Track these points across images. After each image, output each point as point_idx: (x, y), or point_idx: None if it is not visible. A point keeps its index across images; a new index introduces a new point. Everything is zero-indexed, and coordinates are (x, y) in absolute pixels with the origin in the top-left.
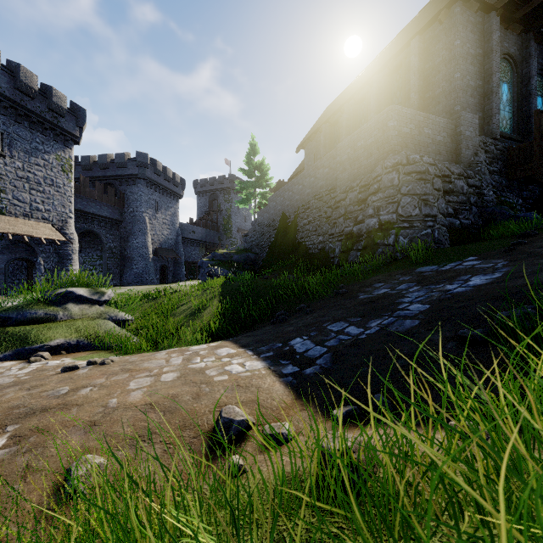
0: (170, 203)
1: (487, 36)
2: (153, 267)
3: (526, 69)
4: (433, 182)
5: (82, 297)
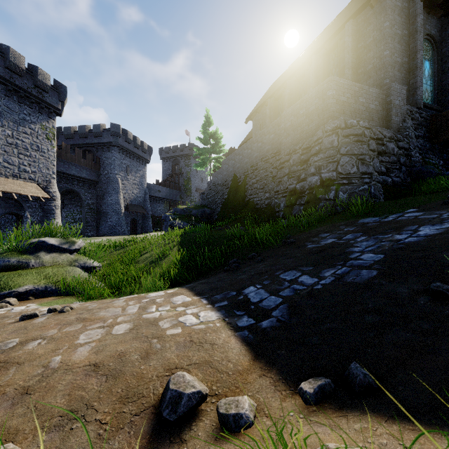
0: (139, 166)
1: (412, 18)
2: (124, 221)
3: (445, 48)
4: (368, 144)
5: (54, 246)
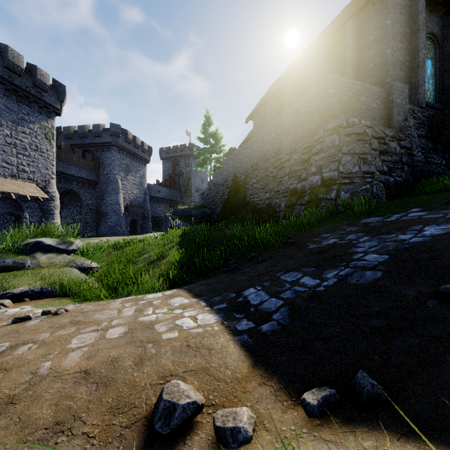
0: (139, 167)
1: (414, 17)
2: (124, 221)
3: (447, 47)
4: (370, 143)
5: (51, 246)
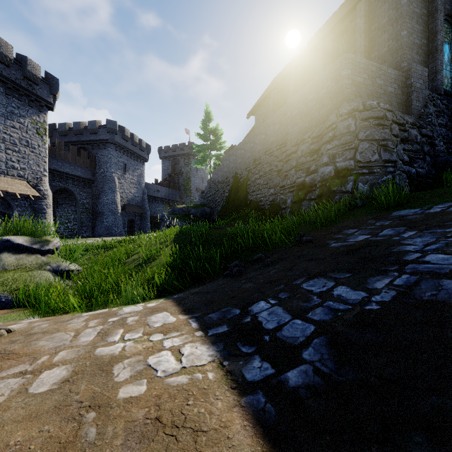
0: (137, 165)
1: None
2: (121, 221)
3: None
4: (391, 128)
5: (21, 246)
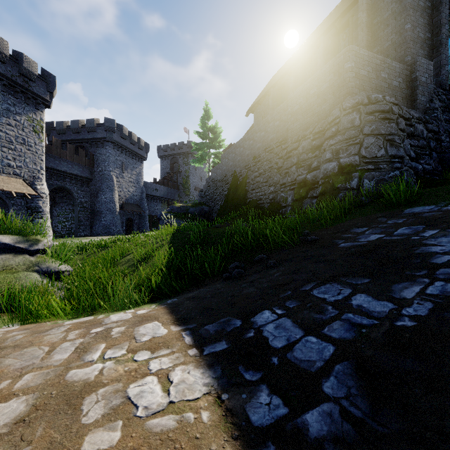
0: (135, 164)
1: None
2: (119, 220)
3: None
4: (397, 122)
5: (8, 245)
